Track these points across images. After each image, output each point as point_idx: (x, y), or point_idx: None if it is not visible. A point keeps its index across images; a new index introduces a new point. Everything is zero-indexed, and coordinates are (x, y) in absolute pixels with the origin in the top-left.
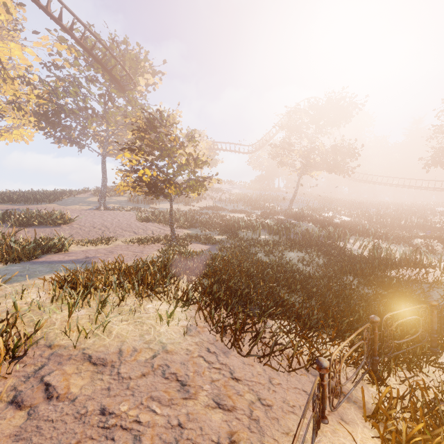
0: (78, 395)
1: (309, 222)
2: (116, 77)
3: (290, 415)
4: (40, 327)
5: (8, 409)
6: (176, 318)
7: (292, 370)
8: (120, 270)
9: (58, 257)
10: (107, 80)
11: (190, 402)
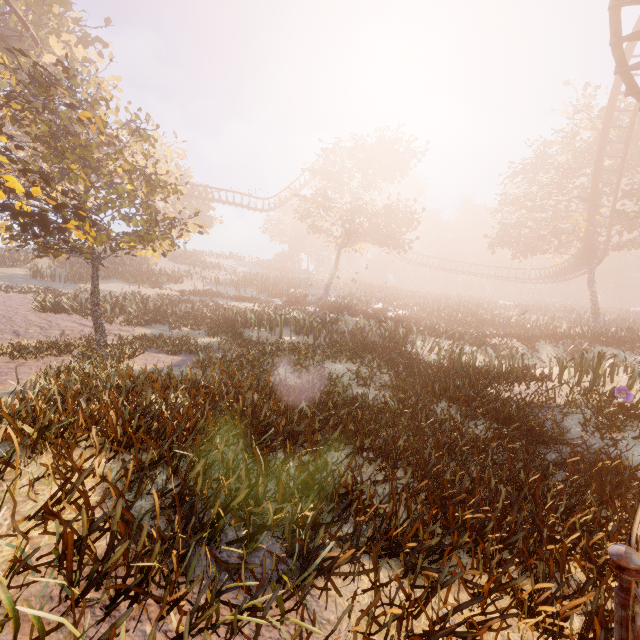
0: None
1: (354, 316)
2: None
3: None
4: None
5: None
6: None
7: None
8: None
9: None
10: None
11: None
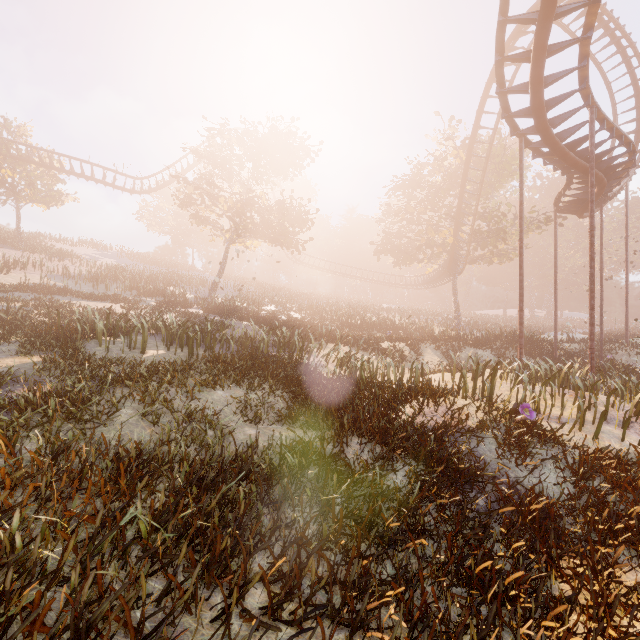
0: None
1: (244, 319)
2: None
3: None
4: None
5: None
6: None
7: None
8: None
9: None
10: None
11: None
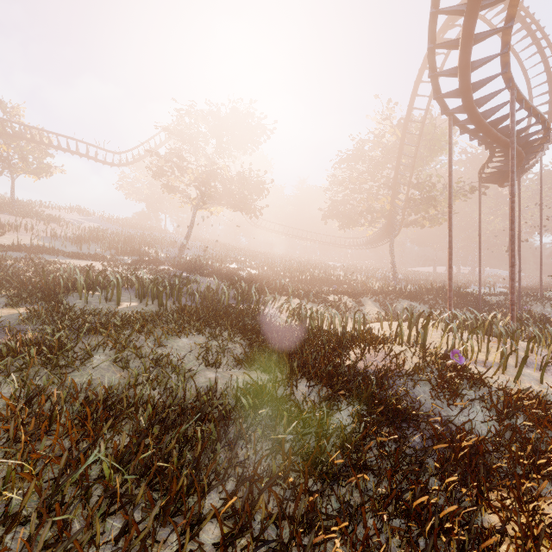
0: None
1: (209, 275)
2: None
3: None
4: None
5: None
6: None
7: None
8: None
9: None
10: None
11: None
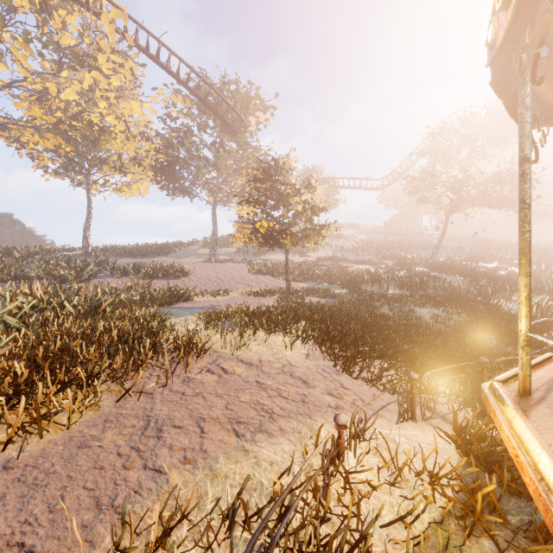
0: (241, 374)
1: (458, 275)
2: (227, 122)
3: (385, 411)
4: (210, 338)
5: (208, 373)
6: (297, 348)
7: (395, 393)
8: (248, 312)
9: (188, 304)
10: (219, 126)
11: (310, 389)
